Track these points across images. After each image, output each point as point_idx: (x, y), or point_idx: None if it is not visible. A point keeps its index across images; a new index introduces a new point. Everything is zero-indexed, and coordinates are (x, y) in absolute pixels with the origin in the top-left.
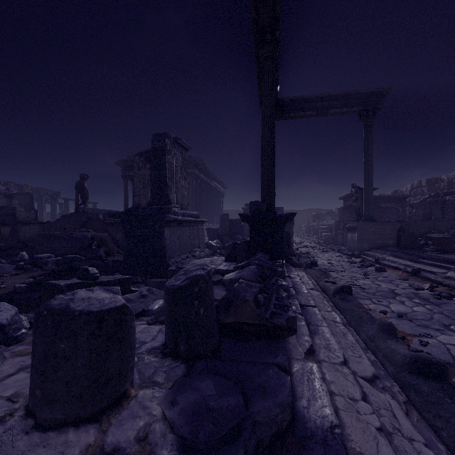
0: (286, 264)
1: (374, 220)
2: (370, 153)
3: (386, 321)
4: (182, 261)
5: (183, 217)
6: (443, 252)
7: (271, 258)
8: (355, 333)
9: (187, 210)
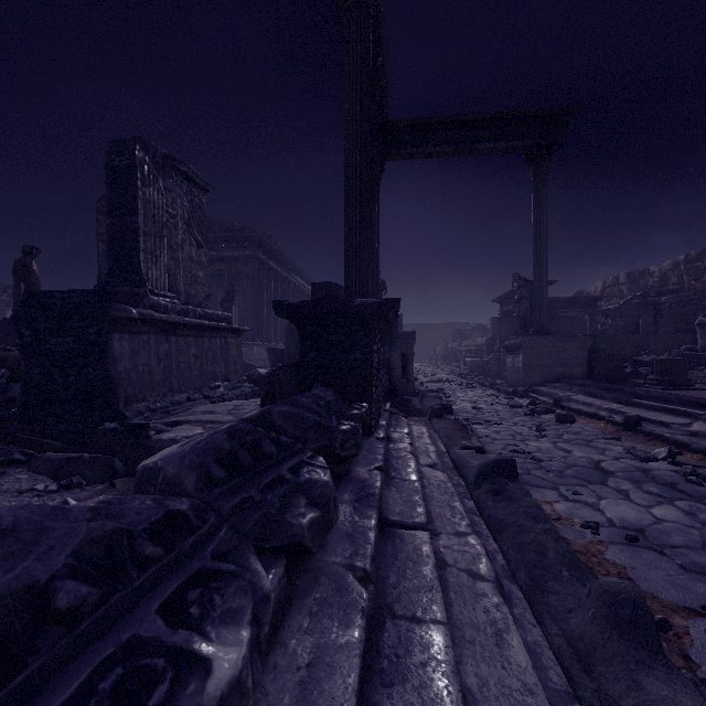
0: (393, 411)
1: (550, 333)
2: (544, 219)
3: (621, 586)
4: (168, 409)
5: (176, 316)
6: (673, 386)
7: (346, 399)
8: (530, 611)
9: (205, 307)
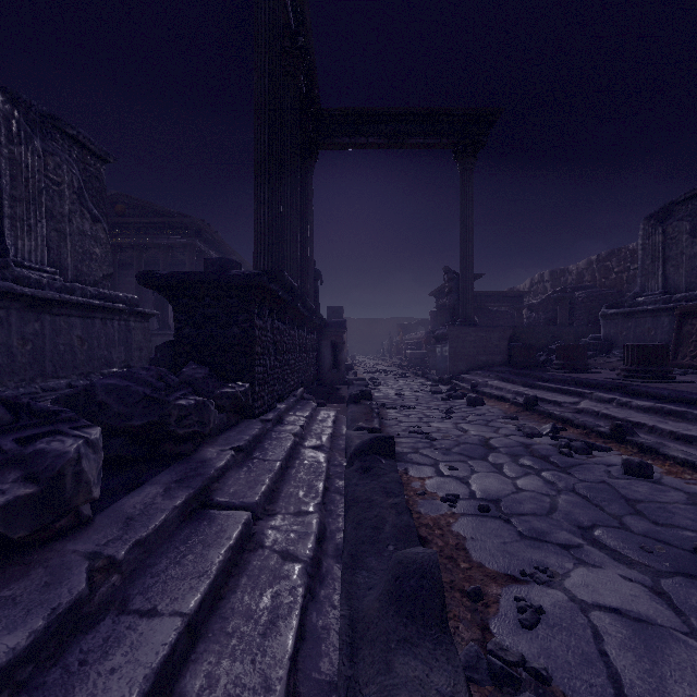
0: (307, 397)
1: (475, 323)
2: (470, 214)
3: (419, 556)
4: (36, 395)
5: (49, 292)
6: (573, 370)
7: (224, 378)
8: (340, 591)
9: (103, 287)
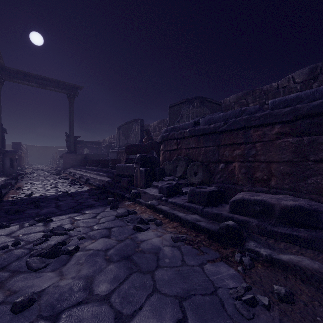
0: None
1: (74, 152)
2: (72, 117)
3: (9, 181)
4: None
5: None
6: (90, 166)
7: None
8: None
9: None
